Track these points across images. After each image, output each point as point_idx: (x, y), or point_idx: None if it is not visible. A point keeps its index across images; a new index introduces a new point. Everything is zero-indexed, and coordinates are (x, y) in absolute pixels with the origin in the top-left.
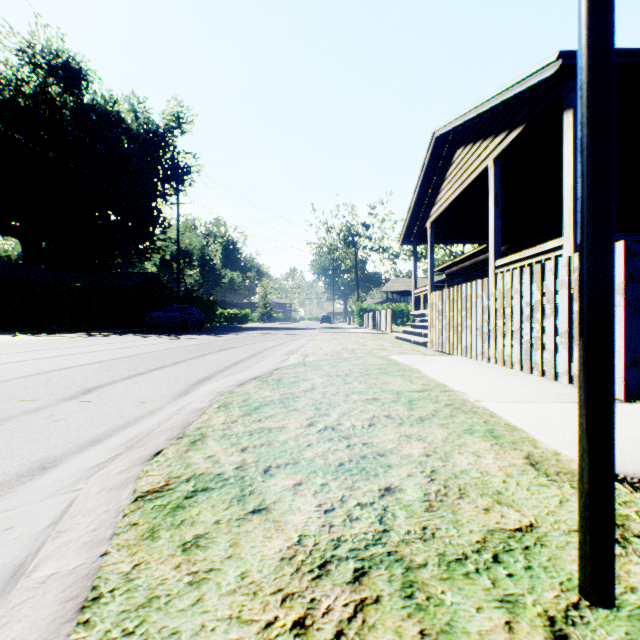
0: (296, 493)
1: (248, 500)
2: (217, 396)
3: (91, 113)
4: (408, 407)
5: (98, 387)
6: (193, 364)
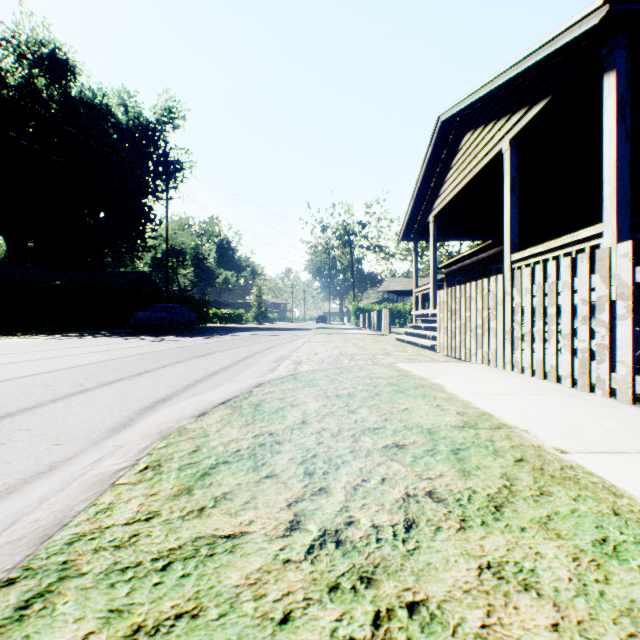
0: None
1: None
2: (155, 441)
3: (79, 106)
4: (458, 467)
5: (8, 415)
6: (159, 375)
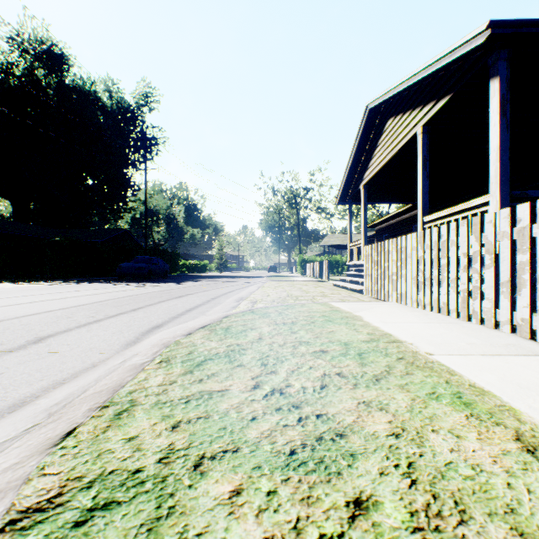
0: (232, 513)
1: (162, 530)
2: (162, 348)
3: (71, 92)
4: (359, 362)
5: (50, 336)
6: (150, 311)
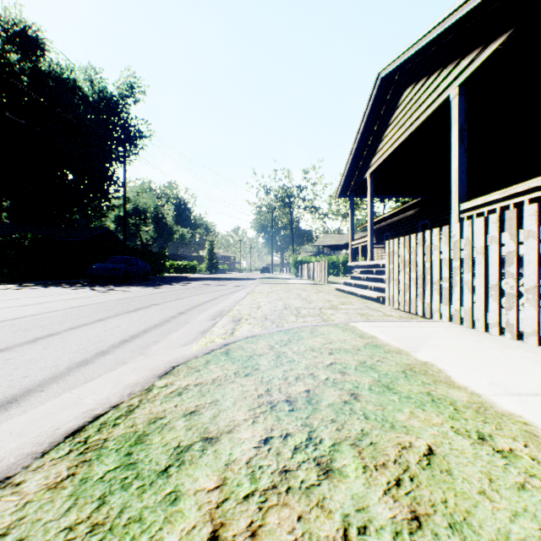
0: None
1: None
2: None
3: (48, 79)
4: None
5: None
6: (58, 342)
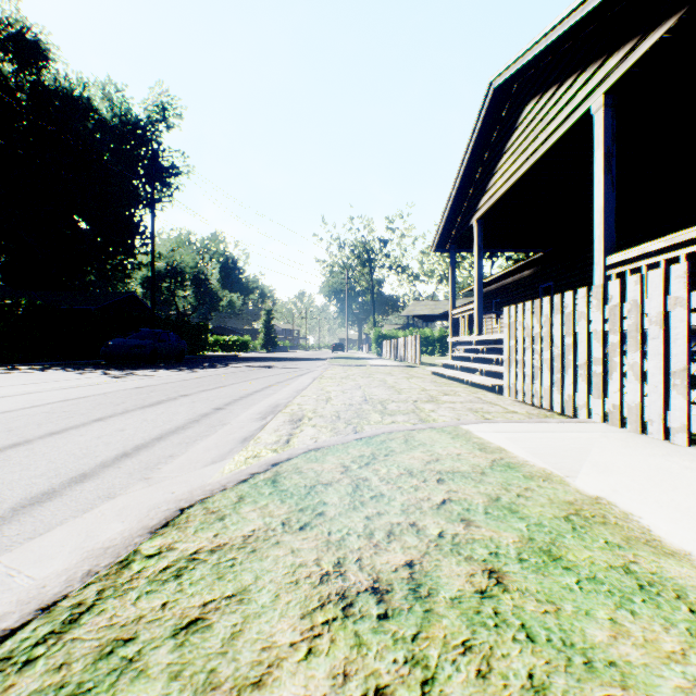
0: None
1: None
2: None
3: (53, 97)
4: None
5: None
6: (19, 458)
